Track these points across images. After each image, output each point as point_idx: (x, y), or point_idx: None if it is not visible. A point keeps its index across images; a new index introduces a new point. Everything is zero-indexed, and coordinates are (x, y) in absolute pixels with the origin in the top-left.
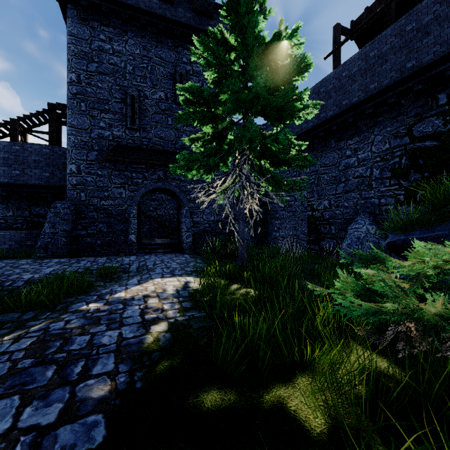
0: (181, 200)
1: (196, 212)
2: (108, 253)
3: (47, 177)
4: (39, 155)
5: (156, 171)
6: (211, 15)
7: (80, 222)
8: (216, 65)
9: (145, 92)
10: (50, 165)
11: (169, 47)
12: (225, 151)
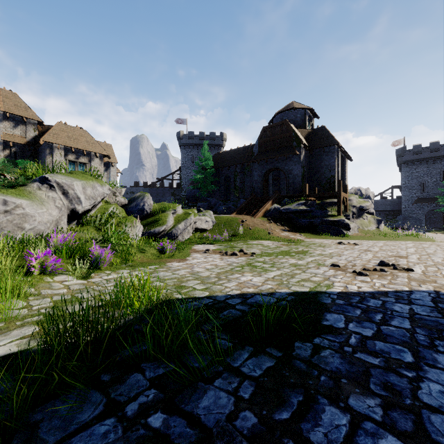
0: (443, 213)
1: None
2: (415, 229)
3: (392, 208)
4: (389, 202)
5: (432, 204)
6: None
7: (406, 220)
8: None
9: (428, 180)
10: (392, 204)
11: (438, 163)
12: None
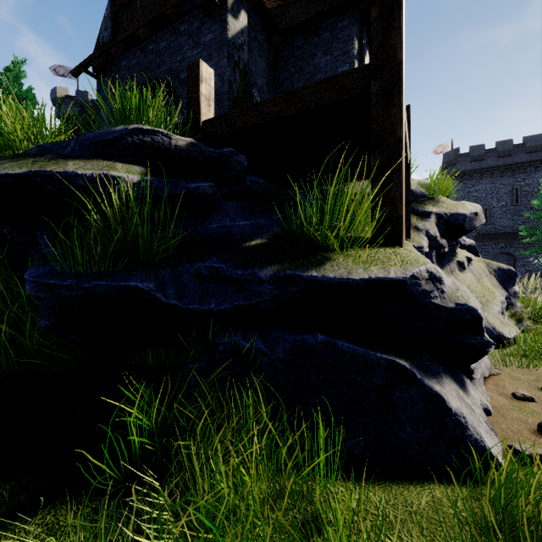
0: (516, 258)
1: (528, 264)
2: None
3: None
4: None
5: (499, 244)
6: (540, 150)
7: None
8: (537, 217)
9: (493, 205)
10: None
11: (508, 177)
12: (541, 247)
